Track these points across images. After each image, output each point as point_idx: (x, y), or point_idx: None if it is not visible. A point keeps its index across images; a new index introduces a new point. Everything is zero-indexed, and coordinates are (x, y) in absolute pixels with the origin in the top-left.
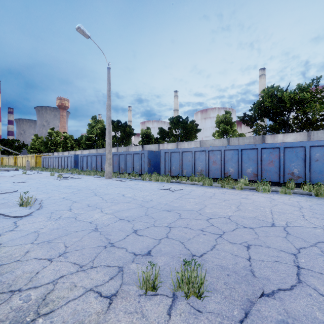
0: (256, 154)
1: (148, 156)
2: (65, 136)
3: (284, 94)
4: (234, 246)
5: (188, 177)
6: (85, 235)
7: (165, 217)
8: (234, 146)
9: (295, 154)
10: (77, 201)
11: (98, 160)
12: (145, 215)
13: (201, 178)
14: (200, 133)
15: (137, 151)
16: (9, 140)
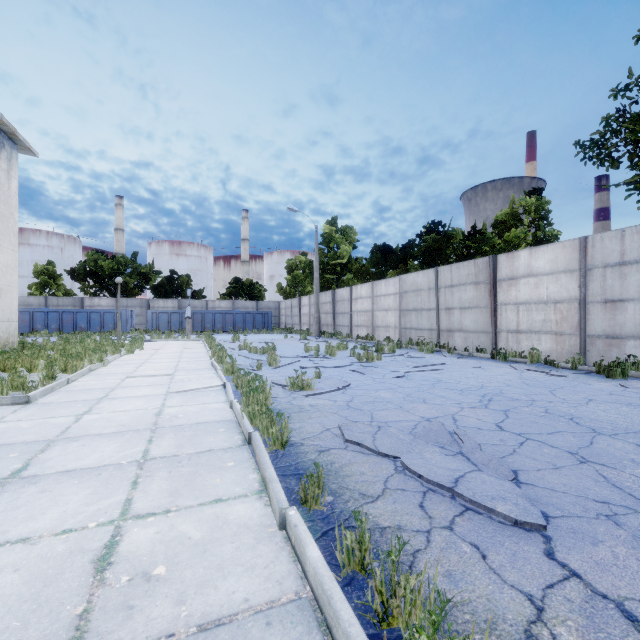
0: (59, 316)
1: None
2: None
3: (103, 264)
4: None
5: None
6: None
7: None
8: (42, 309)
9: (83, 316)
10: None
11: None
12: None
13: None
14: None
15: None
16: None
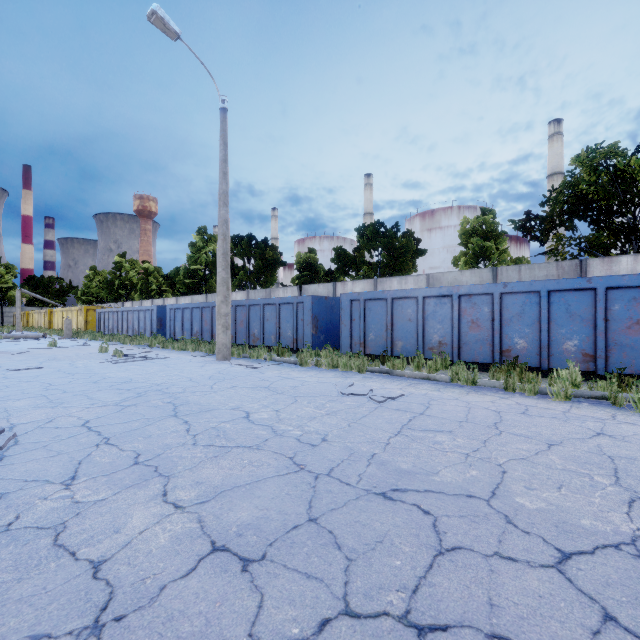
0: (592, 304)
1: (311, 308)
2: (146, 269)
3: (632, 161)
4: None
5: (407, 359)
6: None
7: (384, 540)
8: (527, 284)
9: None
10: (114, 437)
11: (205, 317)
12: (306, 522)
13: (442, 363)
14: (419, 261)
15: (289, 298)
16: (43, 279)
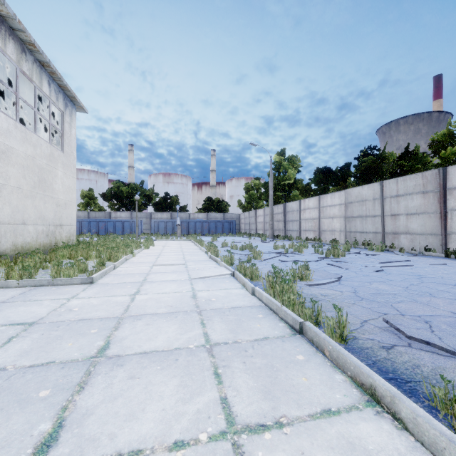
0: (97, 223)
1: None
2: None
3: (123, 189)
4: None
5: None
6: None
7: None
8: (86, 219)
9: (111, 224)
10: None
11: None
12: None
13: None
14: None
15: None
16: None
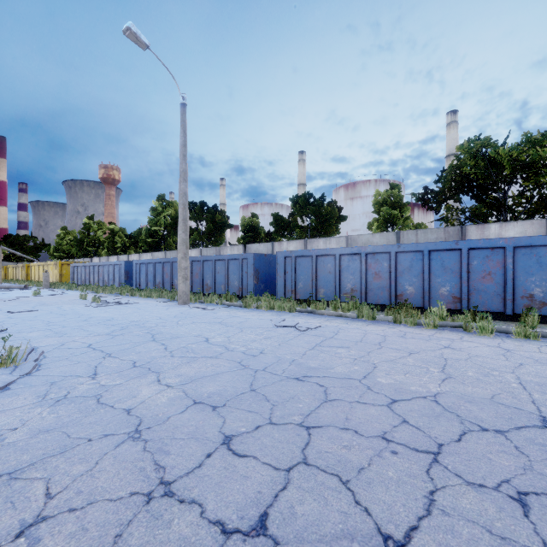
0: (459, 260)
1: (254, 263)
2: (112, 229)
3: (500, 151)
4: (485, 500)
5: (328, 303)
6: (106, 452)
7: (295, 397)
8: (414, 245)
9: (536, 259)
10: (114, 353)
11: (166, 270)
12: (249, 391)
13: (353, 305)
14: (343, 225)
15: (235, 255)
16: (18, 238)
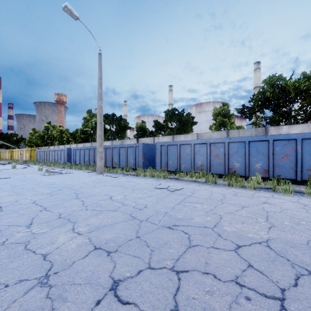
0: (267, 147)
1: (142, 149)
2: (61, 130)
3: (288, 83)
4: None
5: (187, 173)
6: (15, 299)
7: (167, 243)
8: (240, 138)
9: None
10: (48, 207)
11: (91, 153)
12: (135, 238)
13: (202, 174)
14: (194, 127)
15: (131, 144)
16: (7, 135)
